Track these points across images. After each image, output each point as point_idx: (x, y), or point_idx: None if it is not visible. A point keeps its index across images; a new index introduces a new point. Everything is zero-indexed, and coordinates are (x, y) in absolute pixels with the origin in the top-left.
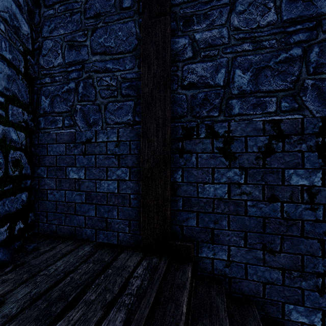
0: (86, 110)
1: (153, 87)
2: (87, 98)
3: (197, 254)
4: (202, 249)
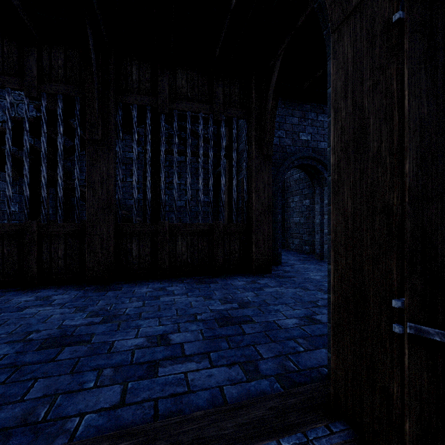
0: (3, 104)
1: (48, 102)
2: (4, 97)
3: (72, 178)
4: (74, 176)
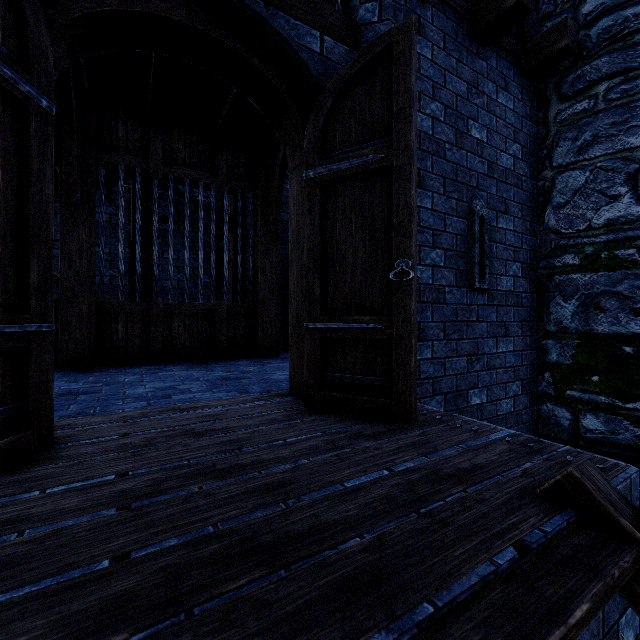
0: None
1: None
2: None
3: None
4: None
